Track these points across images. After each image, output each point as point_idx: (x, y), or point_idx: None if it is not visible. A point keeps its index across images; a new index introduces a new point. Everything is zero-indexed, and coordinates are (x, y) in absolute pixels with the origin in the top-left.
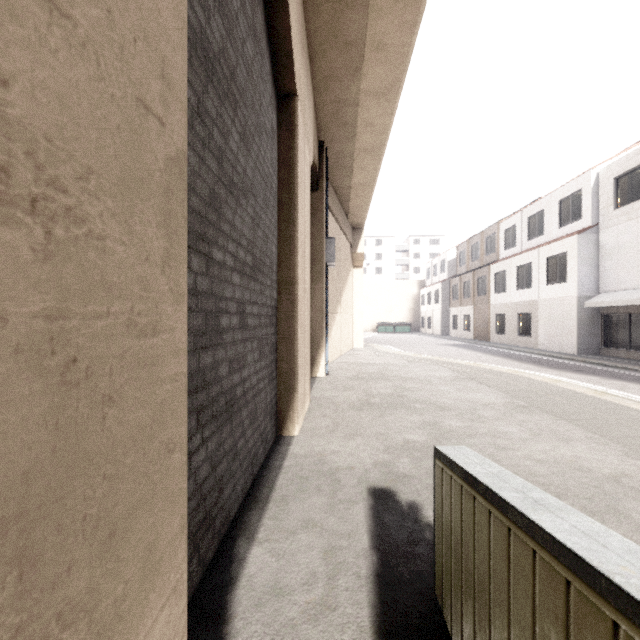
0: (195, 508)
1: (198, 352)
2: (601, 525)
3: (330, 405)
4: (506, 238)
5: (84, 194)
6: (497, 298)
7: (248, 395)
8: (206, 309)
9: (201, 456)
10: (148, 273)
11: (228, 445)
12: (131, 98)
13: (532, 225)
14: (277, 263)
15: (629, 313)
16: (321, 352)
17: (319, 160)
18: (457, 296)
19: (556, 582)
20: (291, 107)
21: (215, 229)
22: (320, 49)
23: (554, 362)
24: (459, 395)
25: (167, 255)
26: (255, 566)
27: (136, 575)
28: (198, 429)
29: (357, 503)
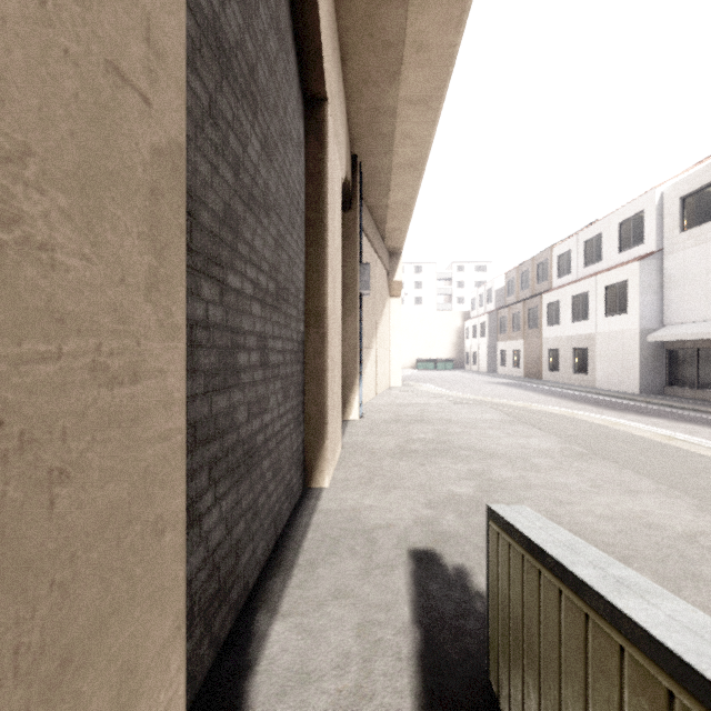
0: (206, 579)
1: (210, 395)
2: (705, 615)
3: (365, 452)
4: (560, 265)
5: (17, 183)
6: (550, 331)
7: (270, 443)
8: (220, 344)
9: (214, 517)
10: (125, 299)
11: (247, 502)
12: (98, 59)
13: (589, 250)
14: (304, 291)
15: (697, 348)
16: (354, 392)
17: (352, 176)
18: (505, 329)
19: (653, 691)
20: (320, 114)
21: (231, 251)
22: (353, 50)
23: (614, 403)
24: (510, 440)
25: (154, 276)
26: (278, 646)
27: (106, 709)
28: (210, 486)
29: (396, 568)
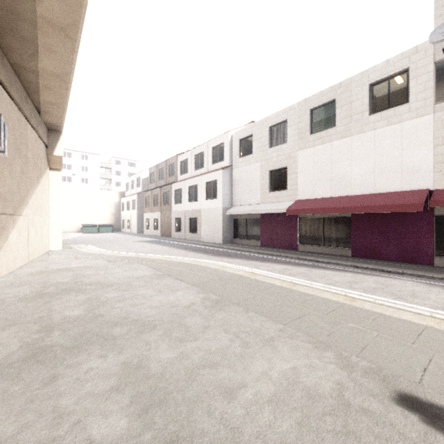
0: None
1: None
2: None
3: None
4: (182, 167)
5: None
6: (176, 207)
7: None
8: None
9: None
10: None
11: None
12: None
13: (197, 160)
14: None
15: (246, 218)
16: None
17: None
18: (149, 205)
19: None
20: None
21: None
22: None
23: (213, 250)
24: (161, 299)
25: None
26: None
27: None
28: None
29: None
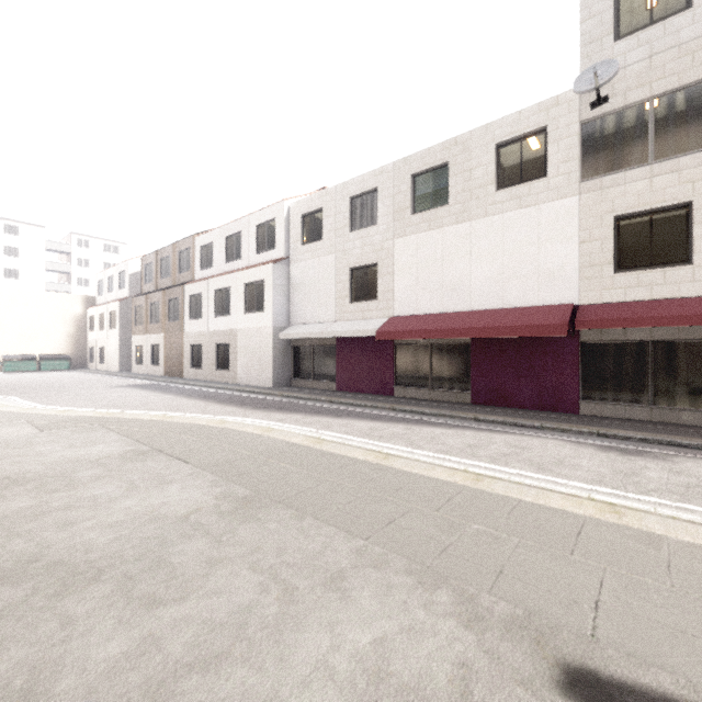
0: None
1: None
2: None
3: None
4: (203, 256)
5: None
6: (193, 325)
7: None
8: None
9: None
10: None
11: None
12: None
13: (230, 246)
14: None
15: (313, 345)
16: None
17: None
18: (142, 320)
19: None
20: None
21: None
22: None
23: (256, 399)
24: (132, 504)
25: None
26: None
27: None
28: None
29: None
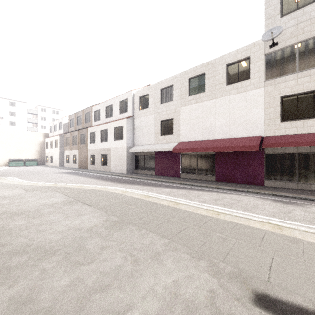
0: None
1: None
2: None
3: None
4: (95, 115)
5: None
6: (91, 146)
7: None
8: None
9: None
10: None
11: None
12: None
13: (108, 111)
14: None
15: (144, 155)
16: None
17: None
18: (69, 144)
19: None
20: None
21: None
22: None
23: (119, 179)
24: (67, 223)
25: None
26: None
27: None
28: None
29: None
